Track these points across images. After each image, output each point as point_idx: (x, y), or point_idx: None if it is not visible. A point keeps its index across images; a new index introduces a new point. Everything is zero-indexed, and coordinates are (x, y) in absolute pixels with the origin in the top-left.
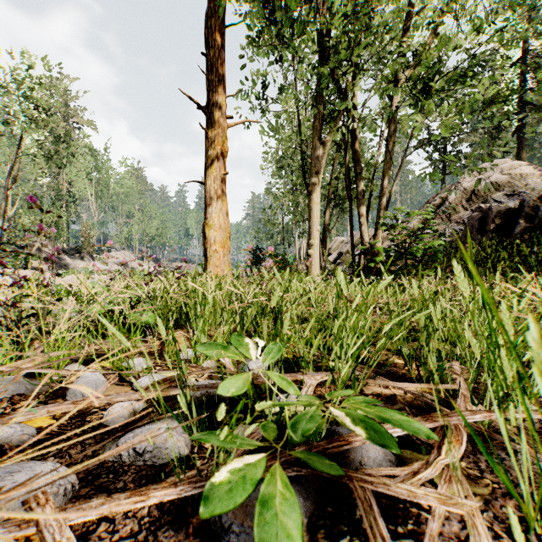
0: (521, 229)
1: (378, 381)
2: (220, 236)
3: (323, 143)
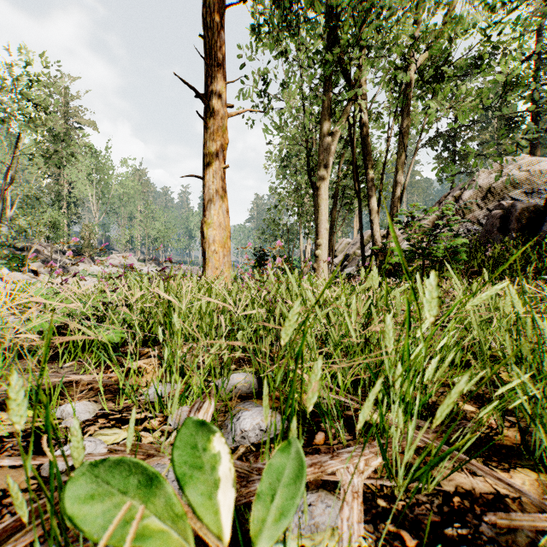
0: None
1: (514, 516)
2: (220, 235)
3: (332, 134)
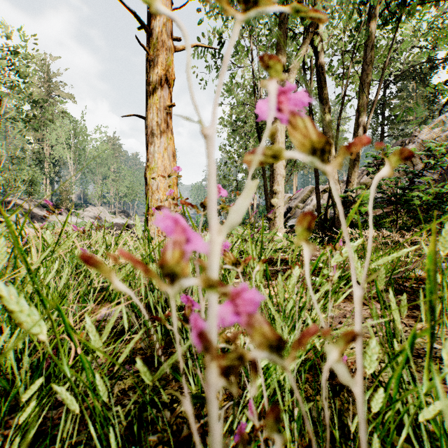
0: None
1: None
2: (165, 182)
3: (290, 70)
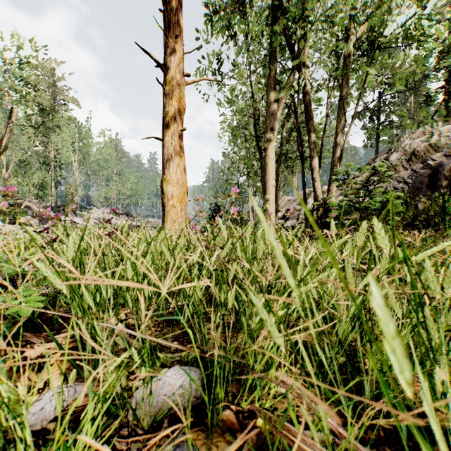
0: None
1: None
2: (178, 191)
3: (279, 100)
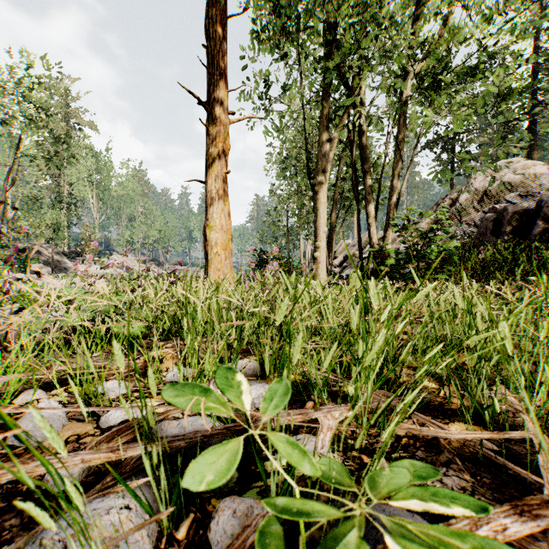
0: (539, 231)
1: (424, 430)
2: (222, 238)
3: (330, 140)
